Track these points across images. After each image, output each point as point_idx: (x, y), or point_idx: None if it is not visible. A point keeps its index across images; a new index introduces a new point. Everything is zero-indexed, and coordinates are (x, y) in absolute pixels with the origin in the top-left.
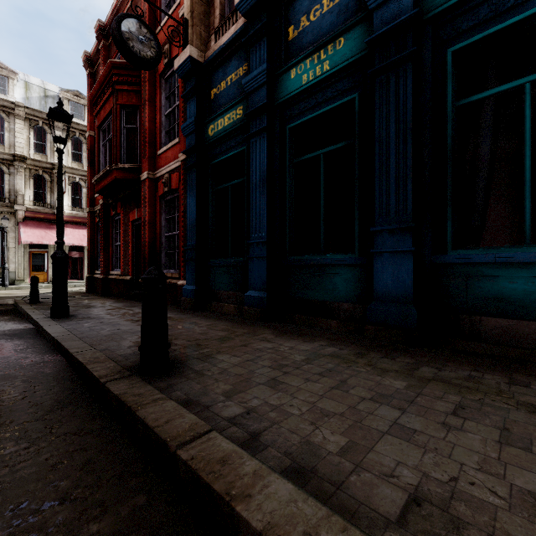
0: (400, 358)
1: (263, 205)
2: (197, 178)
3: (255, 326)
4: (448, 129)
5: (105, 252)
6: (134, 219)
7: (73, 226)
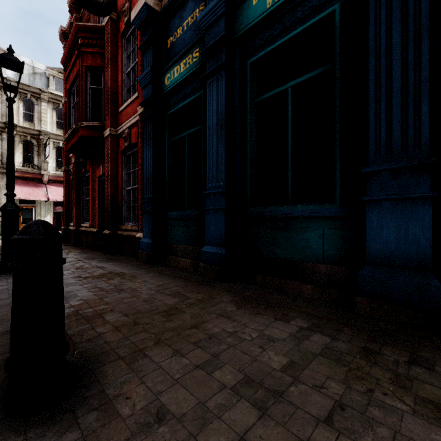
0: (440, 365)
1: (221, 151)
2: (153, 130)
3: (211, 288)
4: None
5: (76, 206)
6: (100, 174)
7: (57, 184)
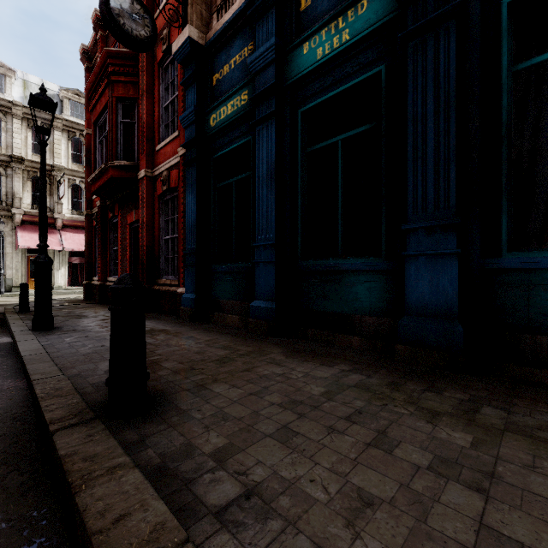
0: (448, 391)
1: (271, 202)
2: (197, 174)
3: (261, 342)
4: (503, 100)
5: (102, 257)
6: (132, 221)
7: (73, 230)
